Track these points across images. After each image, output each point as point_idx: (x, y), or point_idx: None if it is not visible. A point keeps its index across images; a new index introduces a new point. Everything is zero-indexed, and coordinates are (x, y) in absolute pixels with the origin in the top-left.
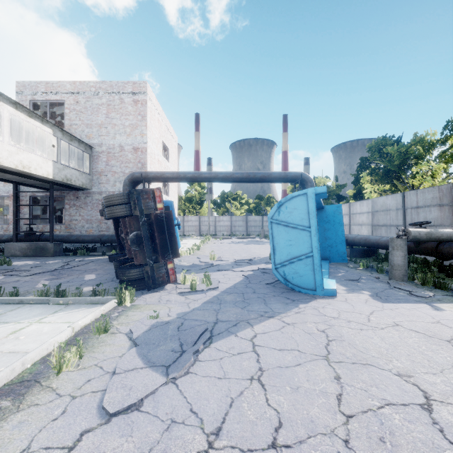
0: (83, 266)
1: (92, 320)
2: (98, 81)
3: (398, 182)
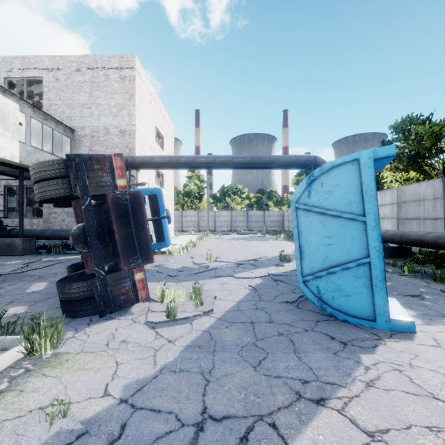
0: (45, 269)
1: None
2: (81, 55)
3: (428, 169)
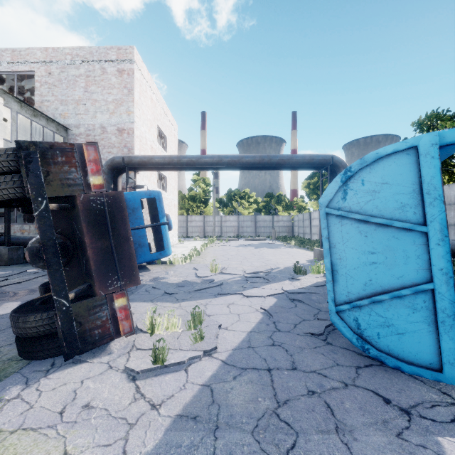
0: (25, 283)
1: None
2: (75, 47)
3: None
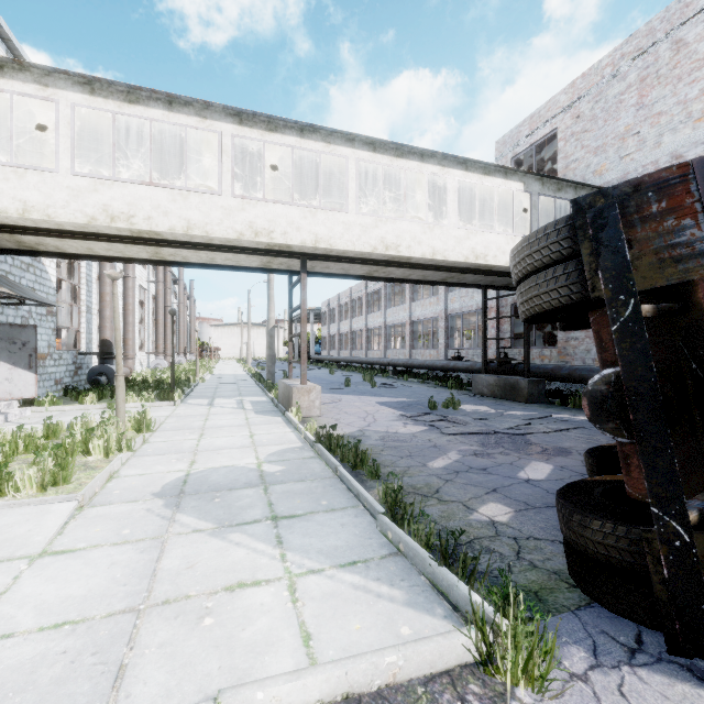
0: (552, 435)
1: (328, 698)
2: (618, 46)
3: None
